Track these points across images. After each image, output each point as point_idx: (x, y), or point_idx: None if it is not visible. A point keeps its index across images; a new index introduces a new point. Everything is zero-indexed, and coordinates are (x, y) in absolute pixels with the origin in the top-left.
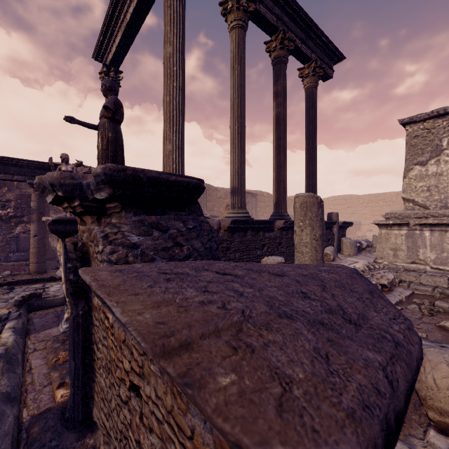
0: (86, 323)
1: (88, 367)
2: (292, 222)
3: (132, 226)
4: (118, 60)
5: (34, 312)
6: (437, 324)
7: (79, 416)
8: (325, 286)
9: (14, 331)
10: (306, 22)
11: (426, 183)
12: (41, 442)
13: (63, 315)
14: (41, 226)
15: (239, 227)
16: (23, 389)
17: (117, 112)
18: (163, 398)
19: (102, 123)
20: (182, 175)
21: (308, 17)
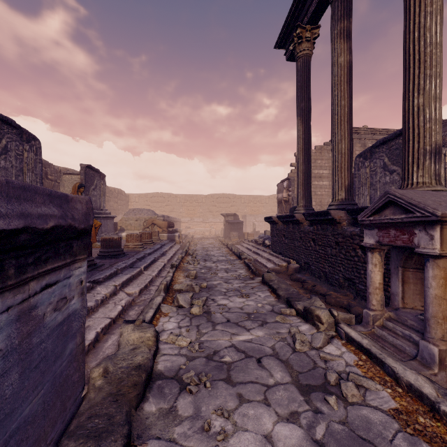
0: None
1: None
2: None
3: None
4: None
5: None
6: None
7: None
8: None
9: None
10: None
11: None
12: None
13: None
14: None
15: None
16: None
17: None
18: None
19: None
20: None
21: None
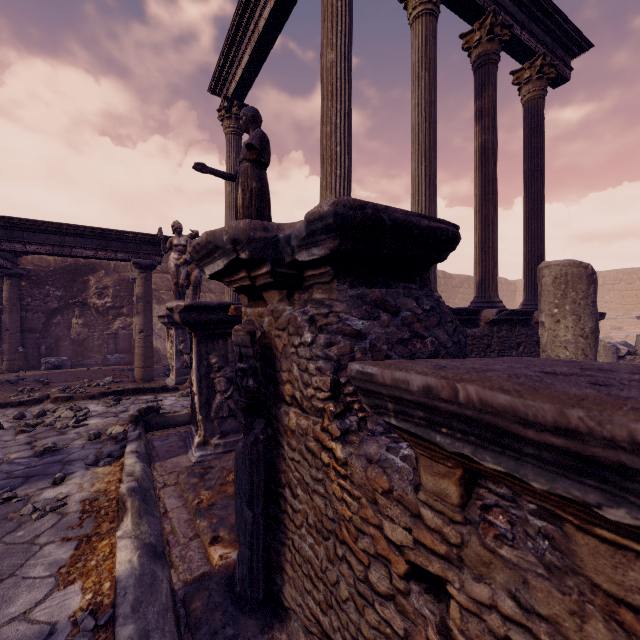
0: (270, 453)
1: (273, 522)
2: (510, 312)
3: (348, 305)
4: (244, 89)
5: (151, 432)
6: None
7: (259, 594)
8: None
9: (138, 457)
10: None
11: None
12: (210, 626)
13: (191, 438)
14: (148, 320)
15: None
16: (163, 539)
17: (263, 152)
18: (564, 621)
19: (243, 169)
20: (434, 218)
21: None
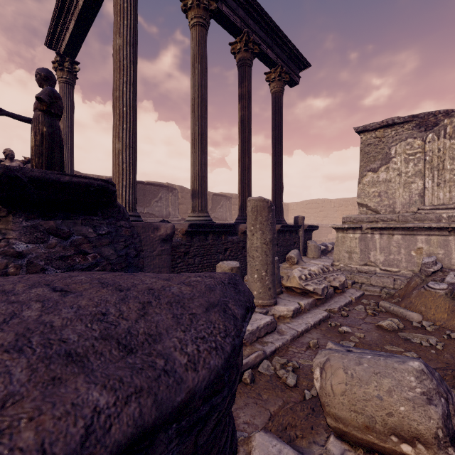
0: None
1: None
2: None
3: (21, 233)
4: (74, 50)
5: None
6: (376, 324)
7: None
8: (153, 303)
9: None
10: (271, 26)
11: (377, 189)
12: None
13: None
14: None
15: (198, 231)
16: None
17: (53, 105)
18: None
19: (36, 116)
20: (80, 176)
21: (273, 22)
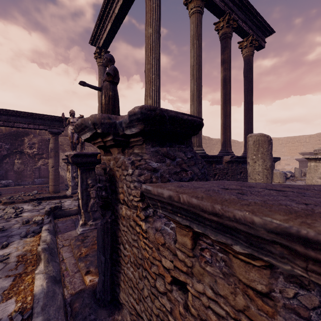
0: (113, 228)
1: (115, 262)
2: (236, 157)
3: (150, 155)
4: (107, 43)
5: (57, 219)
6: None
7: (108, 297)
8: None
9: (49, 232)
10: (246, 6)
11: None
12: (83, 315)
13: (78, 222)
14: (56, 160)
15: None
16: (61, 273)
17: (115, 77)
18: (229, 297)
19: (105, 85)
20: (190, 115)
21: (247, 2)
